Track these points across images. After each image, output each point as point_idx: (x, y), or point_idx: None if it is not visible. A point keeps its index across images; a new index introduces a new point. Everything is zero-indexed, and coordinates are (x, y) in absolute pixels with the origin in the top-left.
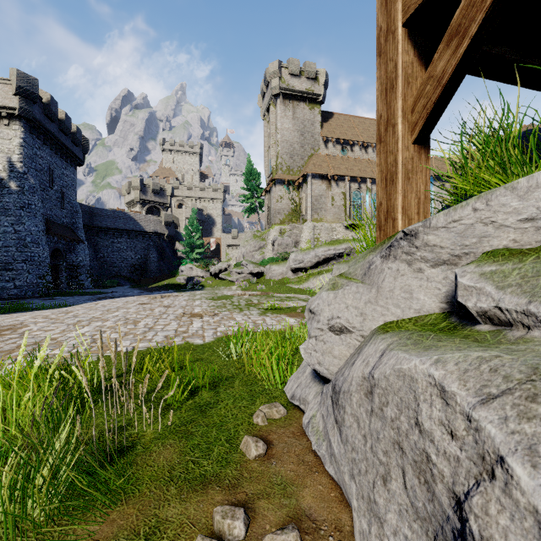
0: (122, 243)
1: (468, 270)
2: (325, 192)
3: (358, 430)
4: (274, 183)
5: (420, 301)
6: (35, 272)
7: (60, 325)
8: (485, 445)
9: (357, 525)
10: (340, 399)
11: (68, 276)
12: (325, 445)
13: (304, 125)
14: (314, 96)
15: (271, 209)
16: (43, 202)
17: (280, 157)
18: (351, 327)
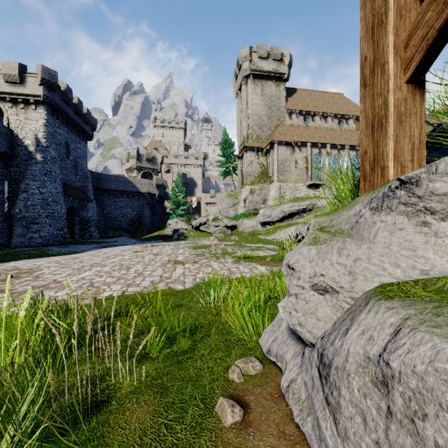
0: (123, 201)
1: None
2: (289, 156)
3: (365, 430)
4: (245, 150)
5: (427, 260)
6: (55, 225)
7: (67, 269)
8: None
9: None
10: (331, 375)
11: (80, 229)
12: (311, 421)
13: (271, 100)
14: (280, 75)
15: (243, 172)
16: (61, 170)
17: (250, 128)
18: (337, 287)
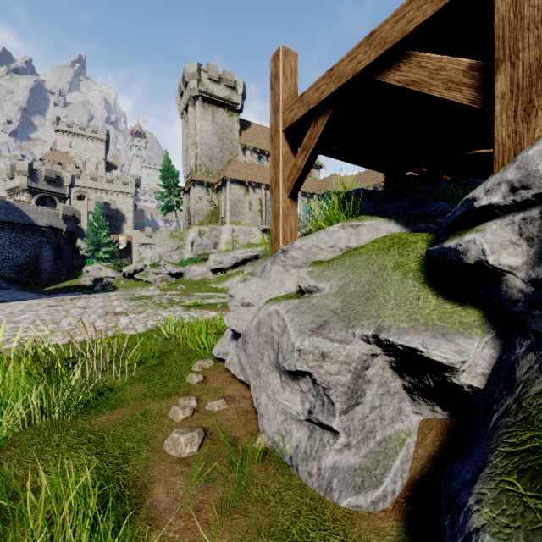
0: (4, 237)
1: (304, 270)
2: (243, 197)
3: (254, 347)
4: (193, 183)
5: (288, 286)
6: None
7: None
8: (285, 324)
9: (252, 387)
10: (246, 339)
11: None
12: (239, 367)
13: (223, 130)
14: (233, 105)
15: (190, 209)
16: None
17: (199, 159)
18: (253, 303)
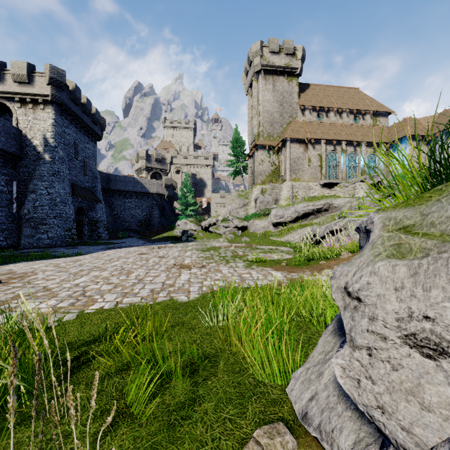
0: (132, 202)
1: None
2: (302, 154)
3: None
4: (256, 148)
5: None
6: (63, 226)
7: (63, 273)
8: None
9: None
10: None
11: (89, 229)
12: None
13: (283, 96)
14: (292, 70)
15: (254, 171)
16: (70, 170)
17: (261, 126)
18: None
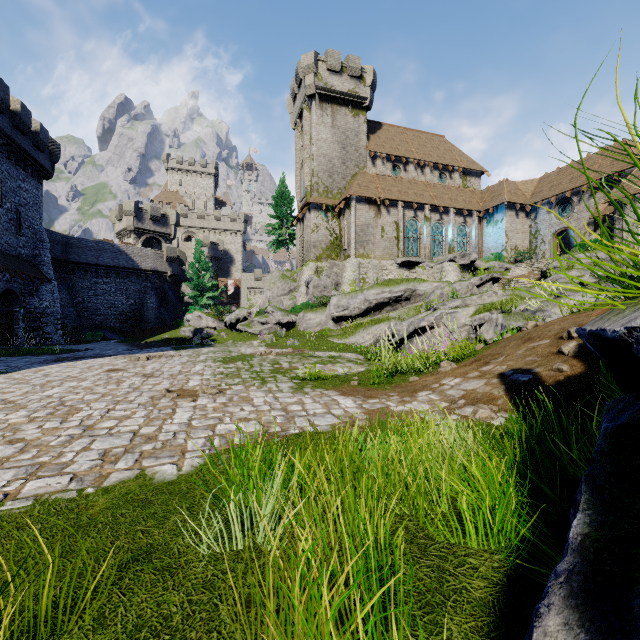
0: (110, 283)
1: None
2: (372, 220)
3: None
4: (308, 208)
5: None
6: None
7: None
8: None
9: None
10: None
11: (27, 328)
12: None
13: (346, 136)
14: (359, 100)
15: (305, 241)
16: None
17: (316, 175)
18: None
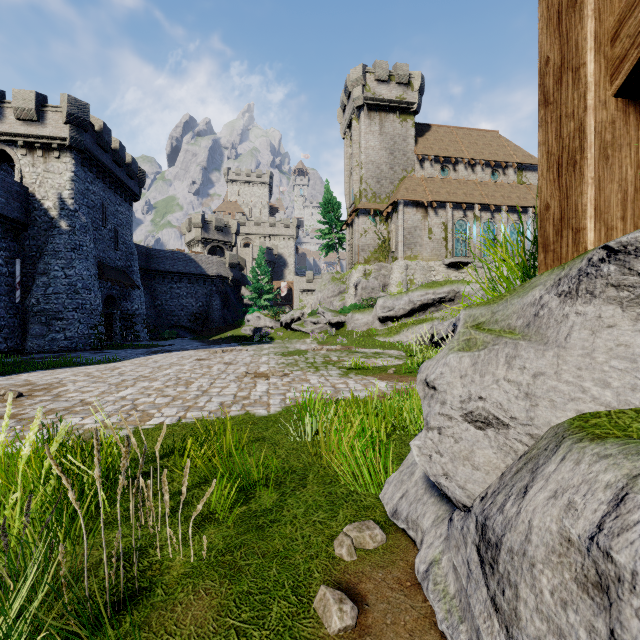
0: (182, 288)
1: None
2: (420, 223)
3: None
4: (357, 213)
5: None
6: (86, 322)
7: (101, 384)
8: None
9: None
10: (501, 562)
11: (122, 327)
12: (466, 631)
13: (394, 142)
14: (407, 105)
15: (354, 245)
16: (96, 243)
17: (364, 182)
18: (506, 417)
